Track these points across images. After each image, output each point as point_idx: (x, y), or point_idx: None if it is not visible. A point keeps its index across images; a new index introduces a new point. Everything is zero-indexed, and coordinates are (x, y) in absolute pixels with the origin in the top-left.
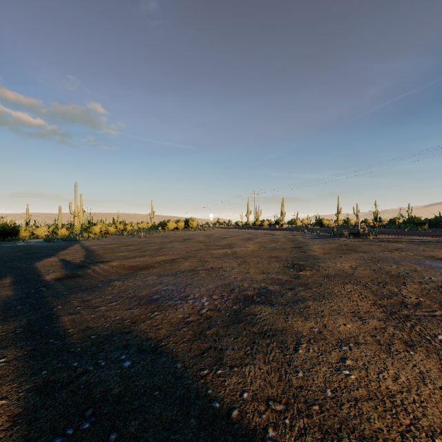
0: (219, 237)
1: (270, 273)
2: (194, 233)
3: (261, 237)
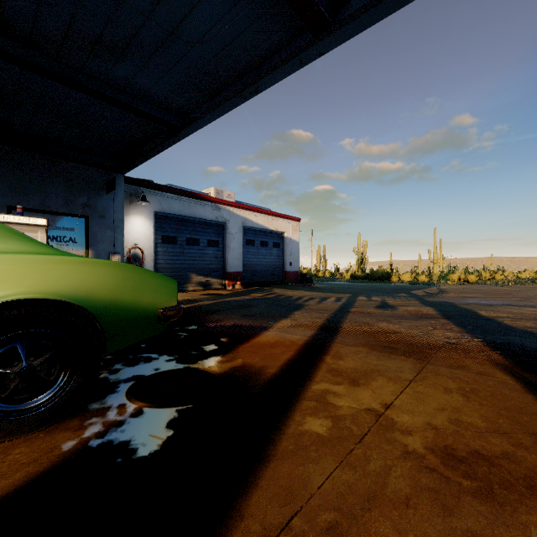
0: None
1: None
2: None
3: None
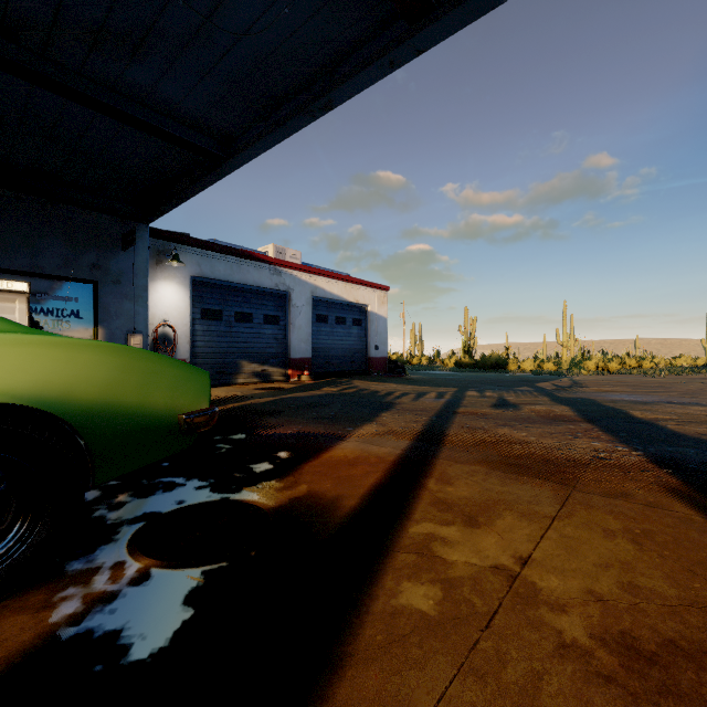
0: None
1: None
2: None
3: None
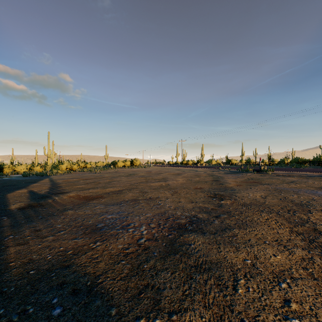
0: (156, 172)
1: (197, 202)
2: (137, 169)
3: (187, 173)
